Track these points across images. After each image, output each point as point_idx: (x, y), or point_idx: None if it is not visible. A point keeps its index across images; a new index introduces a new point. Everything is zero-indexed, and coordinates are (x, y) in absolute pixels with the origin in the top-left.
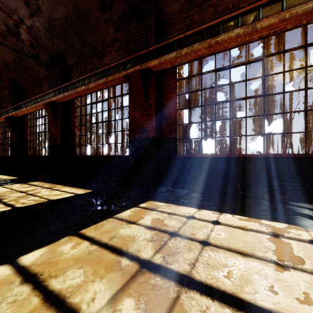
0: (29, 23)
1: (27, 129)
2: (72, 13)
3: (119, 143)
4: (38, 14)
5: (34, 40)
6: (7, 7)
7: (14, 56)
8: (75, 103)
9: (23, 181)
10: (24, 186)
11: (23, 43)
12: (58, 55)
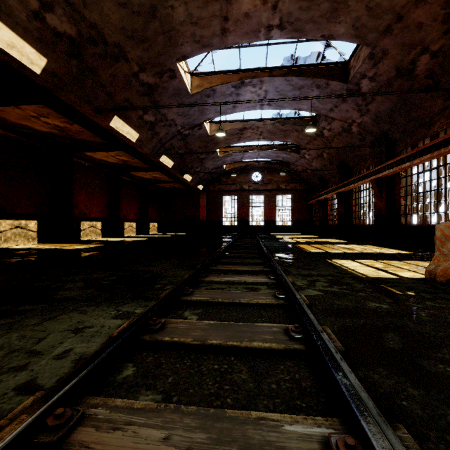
0: (359, 121)
1: (352, 201)
2: (396, 103)
3: (449, 211)
4: (367, 114)
5: (362, 130)
6: (344, 118)
7: (344, 144)
8: (400, 175)
9: (356, 244)
10: (359, 246)
11: (353, 134)
12: (383, 134)
